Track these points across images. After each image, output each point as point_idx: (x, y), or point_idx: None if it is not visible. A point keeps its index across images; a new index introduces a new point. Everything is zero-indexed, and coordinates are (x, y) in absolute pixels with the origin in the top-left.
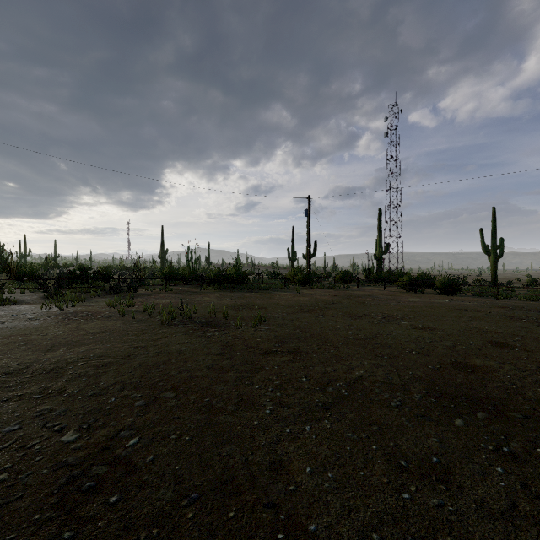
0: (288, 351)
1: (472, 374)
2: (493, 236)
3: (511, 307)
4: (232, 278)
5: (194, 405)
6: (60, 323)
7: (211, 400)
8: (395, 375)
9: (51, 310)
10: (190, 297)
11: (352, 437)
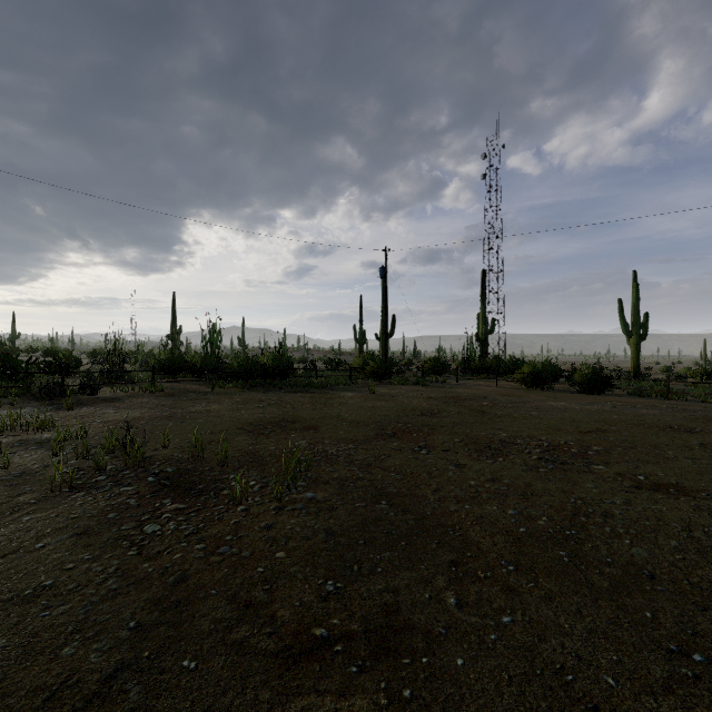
0: (368, 631)
1: None
2: (635, 310)
3: None
4: (268, 370)
5: None
6: None
7: None
8: None
9: None
10: (186, 404)
11: None
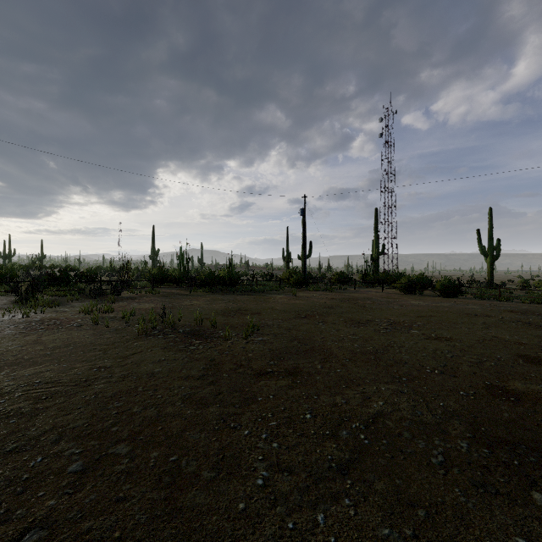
0: (286, 371)
1: (518, 404)
2: (490, 237)
3: (522, 311)
4: (224, 280)
5: (153, 470)
6: (18, 334)
7: (179, 459)
8: (423, 407)
9: (16, 317)
10: (177, 301)
11: (391, 538)
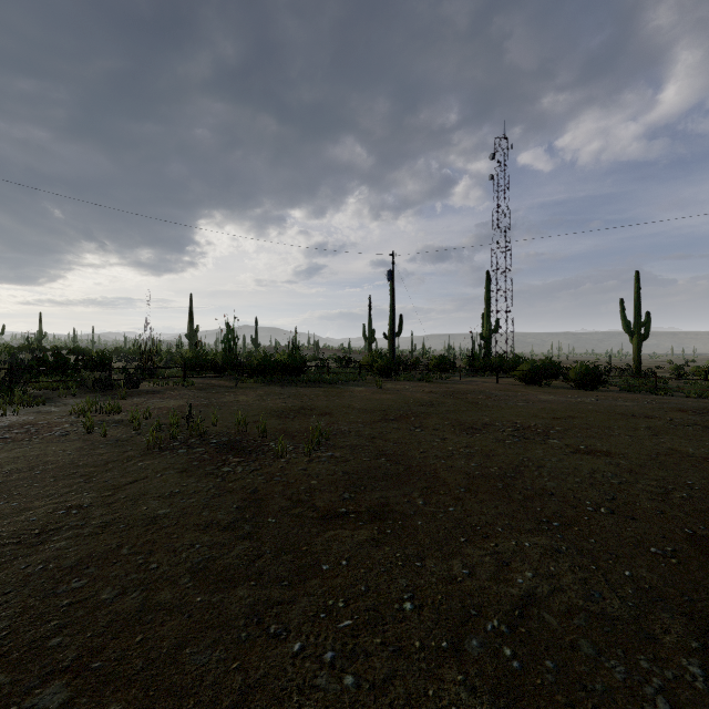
0: (369, 511)
1: None
2: (637, 310)
3: (695, 410)
4: (284, 367)
5: None
6: None
7: None
8: (601, 583)
9: None
10: (217, 396)
11: None
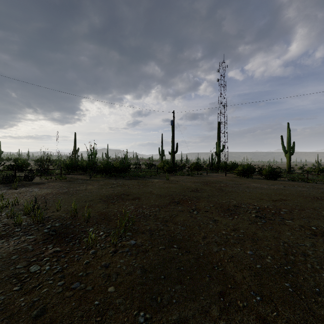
0: None
1: None
2: (289, 140)
3: None
4: (117, 168)
5: None
6: None
7: None
8: None
9: None
10: (75, 185)
11: None
